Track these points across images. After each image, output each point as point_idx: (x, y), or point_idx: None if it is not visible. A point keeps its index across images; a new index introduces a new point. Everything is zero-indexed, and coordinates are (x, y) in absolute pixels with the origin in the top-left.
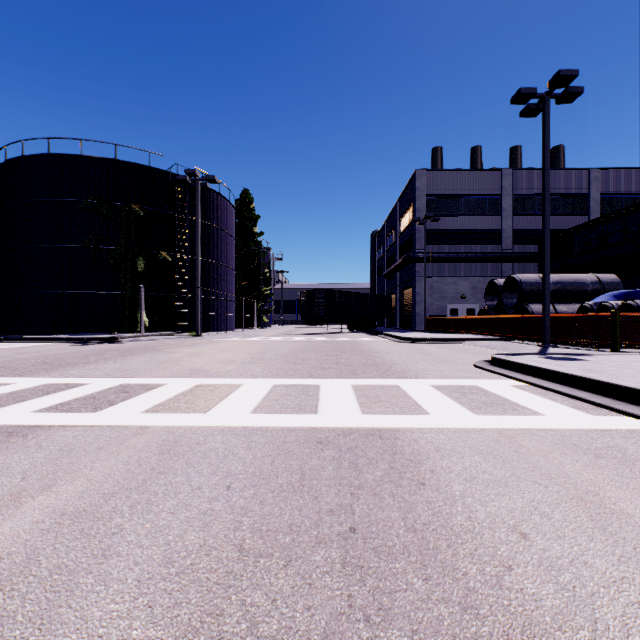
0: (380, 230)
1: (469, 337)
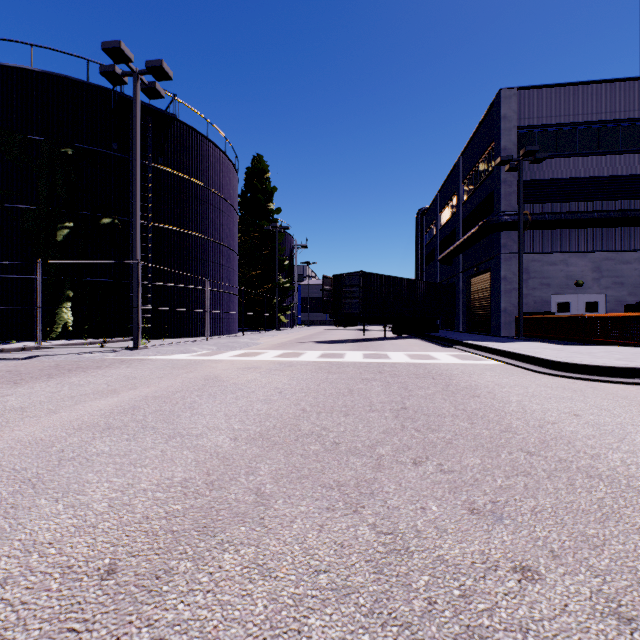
0: (429, 206)
1: None
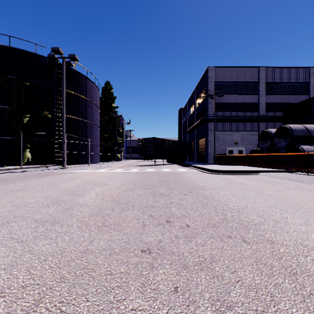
0: (184, 107)
1: (261, 169)
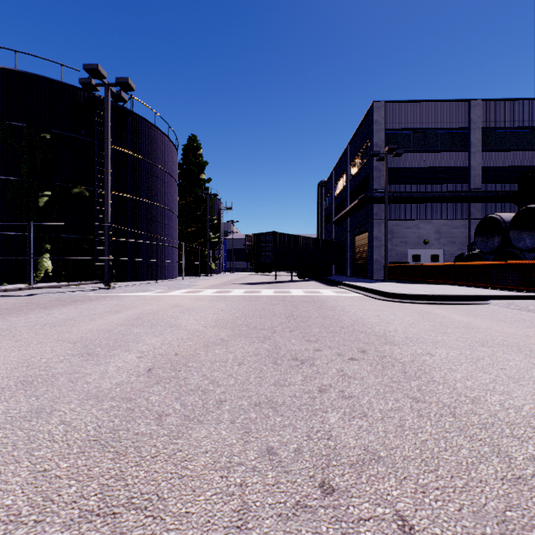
0: (327, 179)
1: (493, 293)
